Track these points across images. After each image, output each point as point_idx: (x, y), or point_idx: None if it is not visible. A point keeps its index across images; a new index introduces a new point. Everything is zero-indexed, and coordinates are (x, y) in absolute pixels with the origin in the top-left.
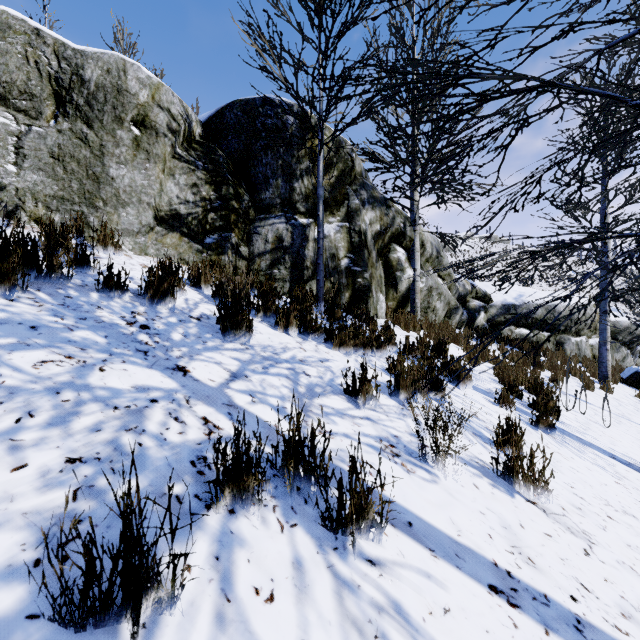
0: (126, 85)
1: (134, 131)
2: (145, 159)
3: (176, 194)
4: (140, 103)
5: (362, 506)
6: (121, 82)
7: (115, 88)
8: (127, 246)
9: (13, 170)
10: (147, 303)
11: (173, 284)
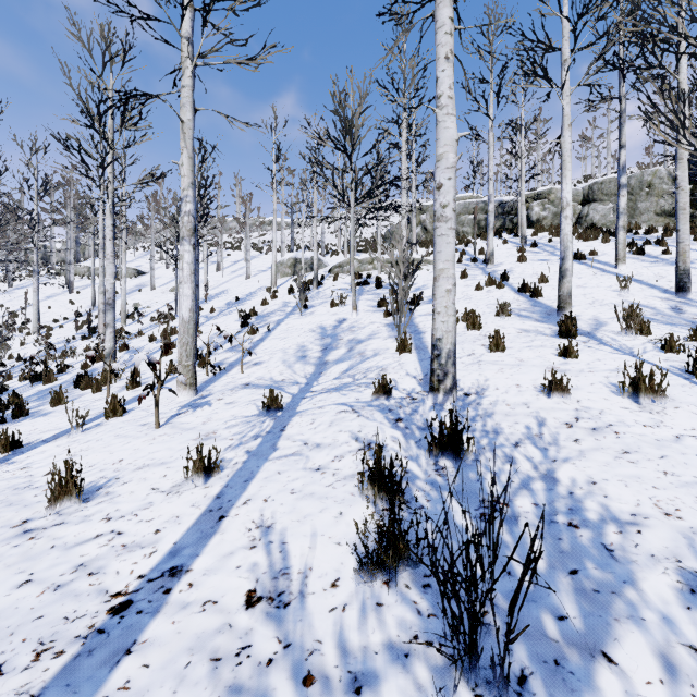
0: (643, 179)
1: (646, 190)
2: (650, 197)
3: (663, 203)
4: (648, 181)
5: (663, 243)
6: (641, 179)
7: (639, 182)
8: (643, 226)
9: (612, 216)
10: (643, 235)
11: (650, 229)
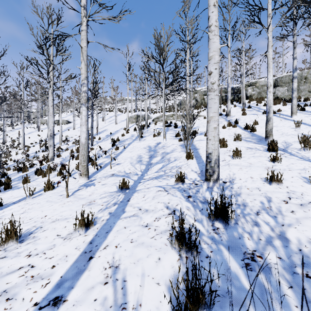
0: (302, 75)
1: (304, 80)
2: (306, 83)
3: None
4: (304, 76)
5: None
6: (301, 75)
7: (300, 76)
8: (302, 97)
9: (286, 93)
10: (303, 101)
11: (306, 99)
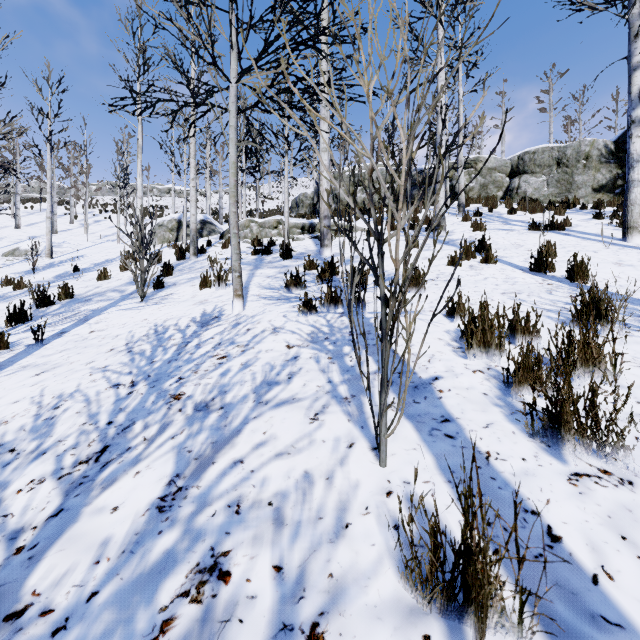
0: (581, 149)
1: (583, 162)
2: (587, 170)
3: (600, 178)
4: (586, 152)
5: None
6: (579, 149)
7: (577, 152)
8: (581, 202)
9: (546, 190)
10: (593, 209)
11: (601, 203)
